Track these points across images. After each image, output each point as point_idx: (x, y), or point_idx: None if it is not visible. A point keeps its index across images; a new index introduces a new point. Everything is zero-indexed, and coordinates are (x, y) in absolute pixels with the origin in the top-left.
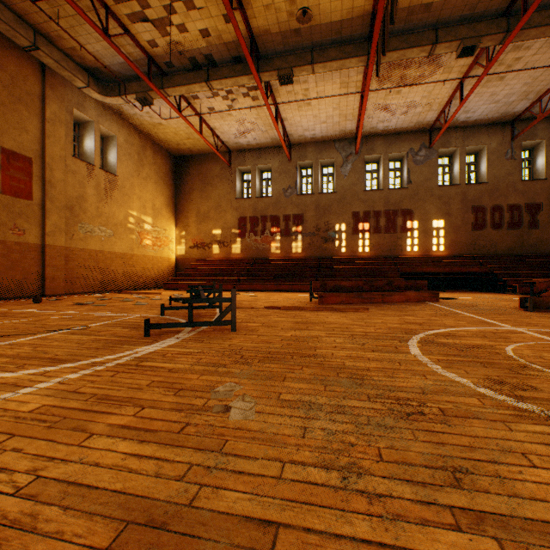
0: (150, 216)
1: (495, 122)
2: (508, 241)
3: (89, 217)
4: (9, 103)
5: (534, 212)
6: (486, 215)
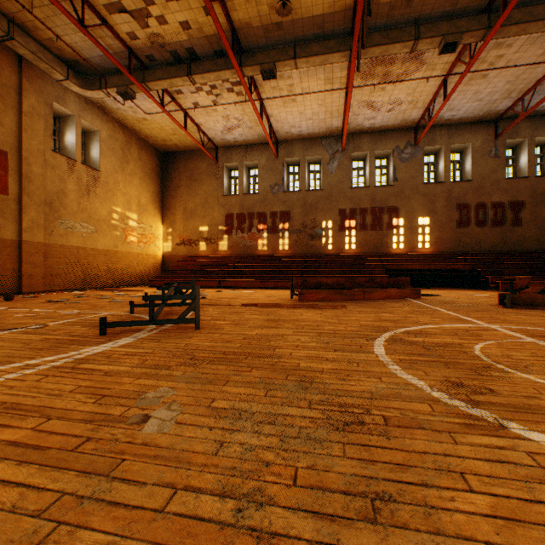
0: (135, 212)
1: (479, 120)
2: (492, 239)
3: (70, 213)
4: None
5: (518, 210)
6: (471, 212)
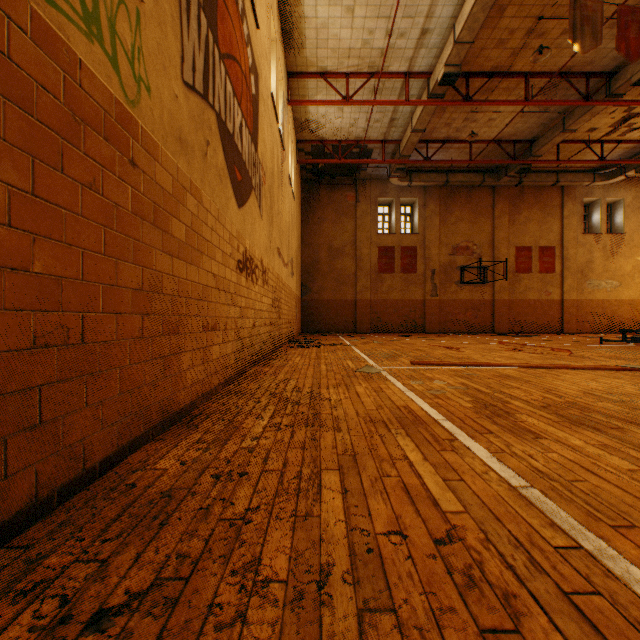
0: None
1: None
2: None
3: (595, 275)
4: (542, 219)
5: None
6: None
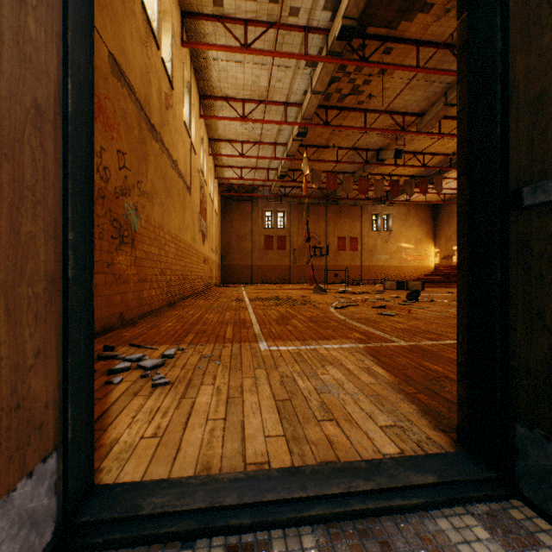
0: (413, 244)
1: None
2: None
3: (378, 252)
4: (351, 222)
5: None
6: None
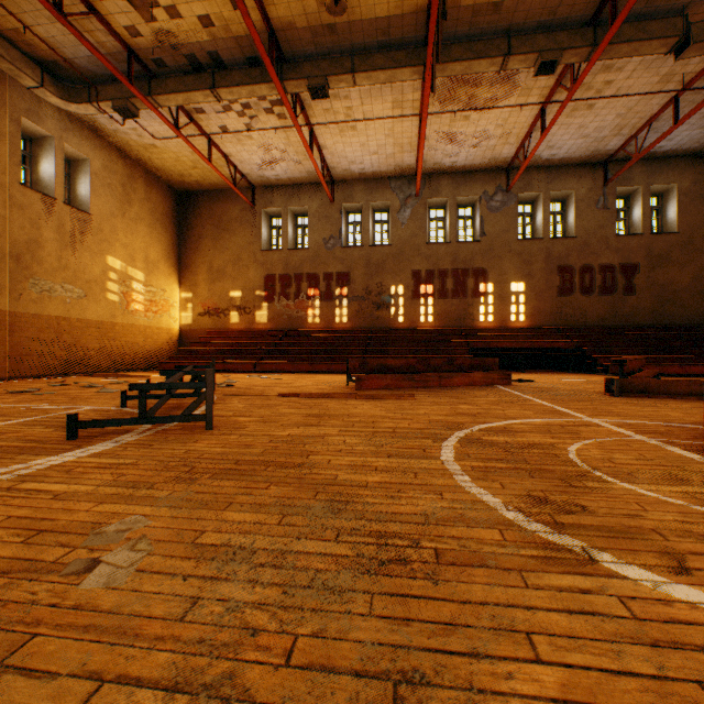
0: (142, 271)
1: (585, 162)
2: (600, 310)
3: (47, 271)
4: None
5: (630, 275)
6: (575, 277)
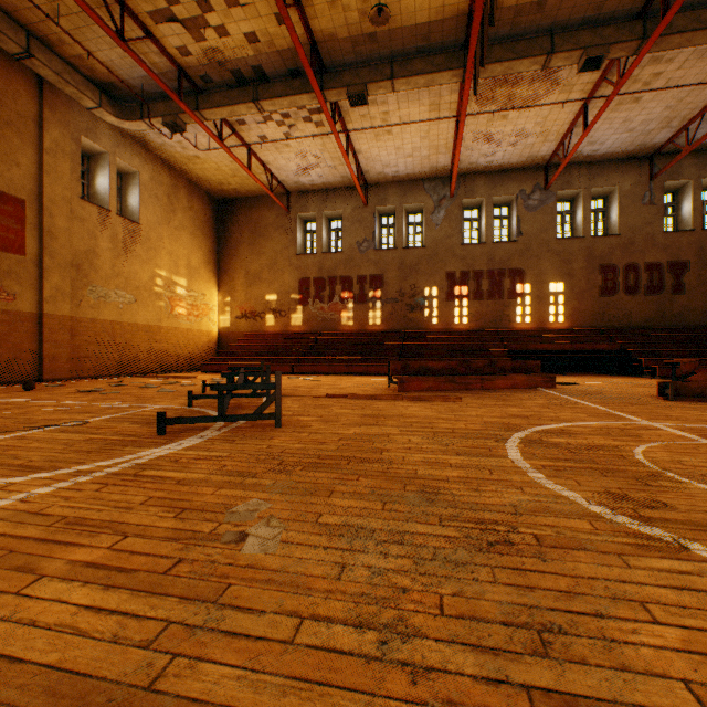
0: (184, 276)
1: (629, 157)
2: (646, 310)
3: (103, 278)
4: None
5: (679, 273)
6: (618, 276)
